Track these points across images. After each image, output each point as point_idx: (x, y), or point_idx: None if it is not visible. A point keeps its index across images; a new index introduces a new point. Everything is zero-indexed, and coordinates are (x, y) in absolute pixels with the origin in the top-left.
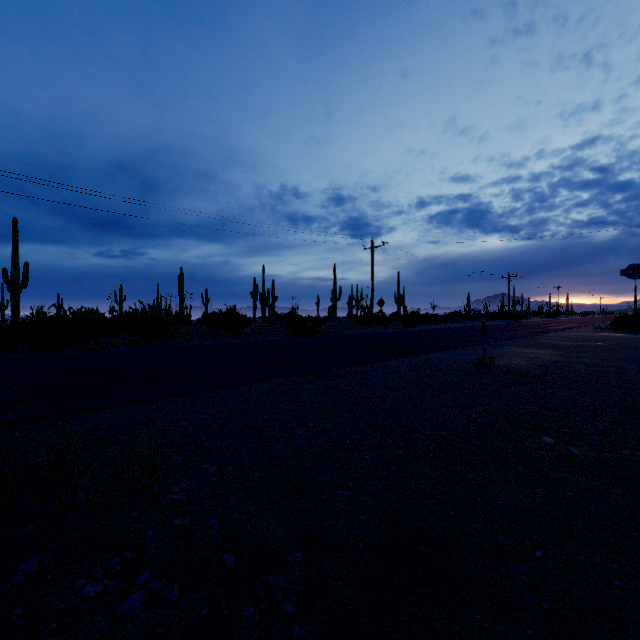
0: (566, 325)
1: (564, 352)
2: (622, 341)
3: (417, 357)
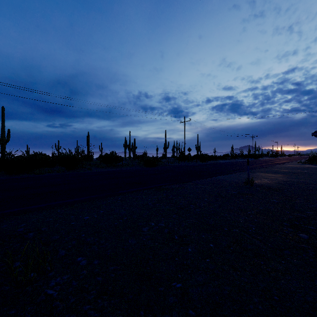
0: (283, 161)
1: (288, 175)
2: (315, 169)
3: (210, 178)
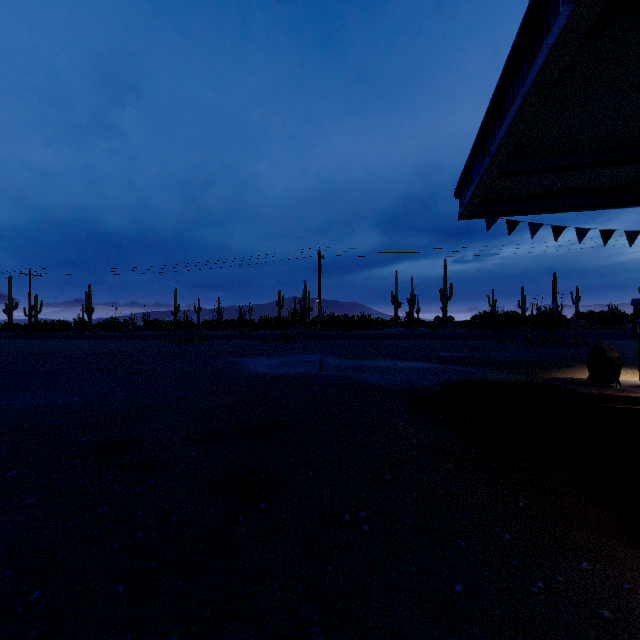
0: None
1: None
2: None
3: None
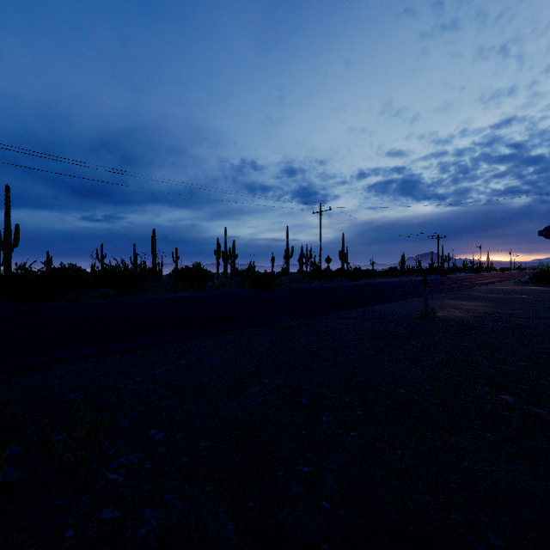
0: (490, 279)
1: (495, 304)
2: (544, 294)
3: (363, 309)
